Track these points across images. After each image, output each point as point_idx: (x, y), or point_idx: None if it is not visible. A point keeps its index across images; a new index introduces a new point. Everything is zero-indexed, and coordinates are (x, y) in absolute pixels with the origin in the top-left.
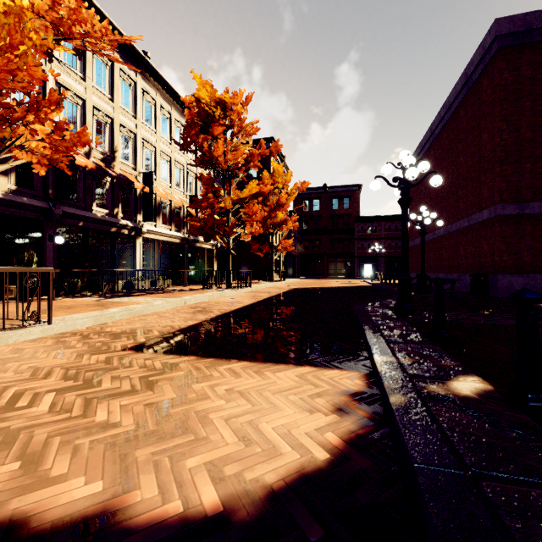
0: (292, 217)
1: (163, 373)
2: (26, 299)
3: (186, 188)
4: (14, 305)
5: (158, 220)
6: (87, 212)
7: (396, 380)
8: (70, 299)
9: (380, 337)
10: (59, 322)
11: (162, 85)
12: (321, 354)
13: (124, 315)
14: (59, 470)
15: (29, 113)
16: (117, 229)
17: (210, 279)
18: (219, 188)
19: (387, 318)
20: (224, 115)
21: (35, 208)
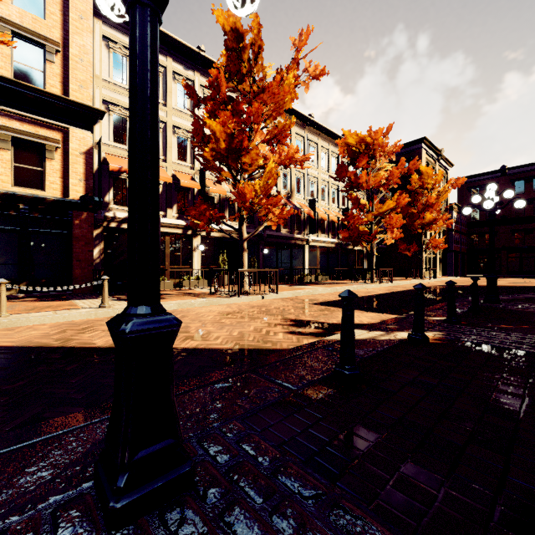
0: (443, 216)
1: (325, 310)
2: (253, 284)
3: (340, 203)
4: (252, 287)
5: (319, 231)
6: (278, 232)
7: (410, 315)
8: (273, 285)
9: (436, 308)
10: (280, 293)
11: (321, 131)
12: (397, 312)
13: (304, 293)
14: (303, 317)
15: (273, 208)
16: (293, 241)
17: (360, 276)
18: (364, 205)
19: (467, 303)
20: (367, 150)
21: (255, 234)
